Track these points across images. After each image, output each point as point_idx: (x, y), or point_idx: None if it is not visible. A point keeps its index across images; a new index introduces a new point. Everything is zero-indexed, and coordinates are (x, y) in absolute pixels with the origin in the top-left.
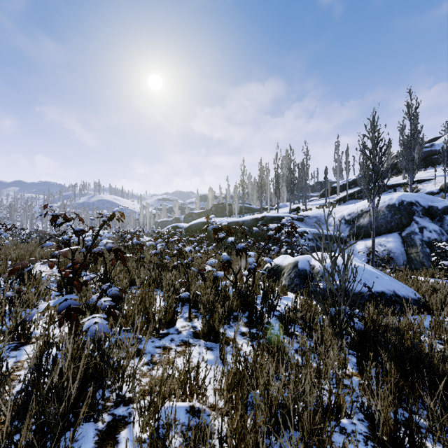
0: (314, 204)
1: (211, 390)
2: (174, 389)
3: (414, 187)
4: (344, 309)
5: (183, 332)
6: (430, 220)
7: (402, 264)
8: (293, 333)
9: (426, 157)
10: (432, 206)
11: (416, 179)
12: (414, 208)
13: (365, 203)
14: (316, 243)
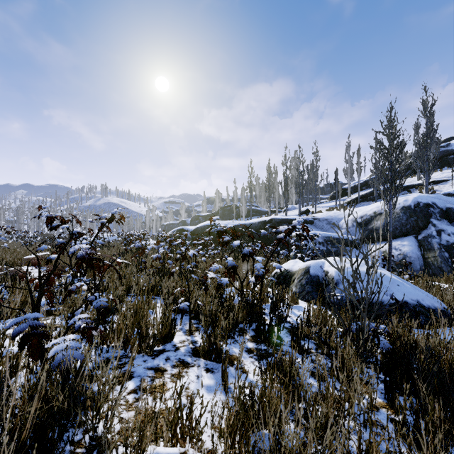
0: (324, 207)
1: (208, 429)
2: (162, 431)
3: (429, 188)
4: (368, 325)
5: (181, 348)
6: (449, 222)
7: (419, 269)
8: (307, 351)
9: (442, 157)
10: (450, 208)
11: (432, 180)
12: (431, 210)
13: (379, 205)
14: (327, 246)
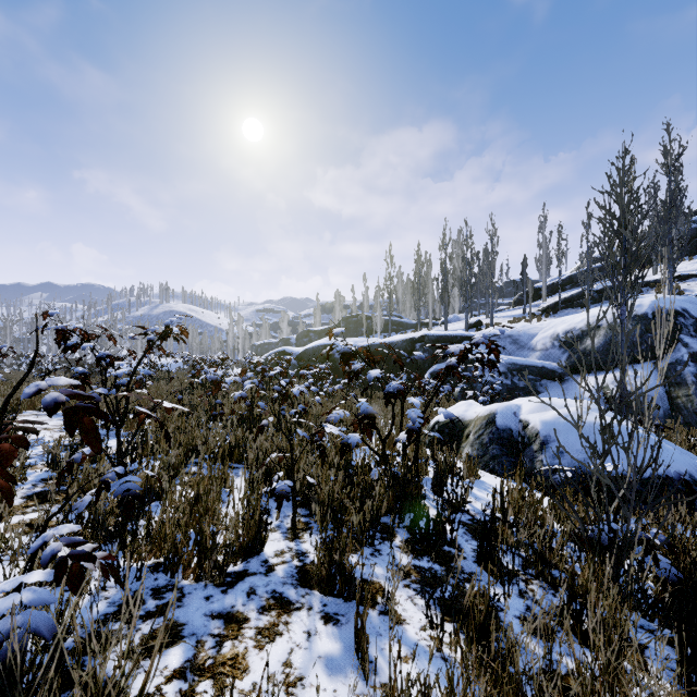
0: (505, 316)
1: None
2: None
3: (673, 287)
4: (635, 531)
5: (278, 568)
6: None
7: (662, 416)
8: (511, 575)
9: (692, 238)
10: None
11: (677, 274)
12: (681, 320)
13: (594, 313)
14: (512, 379)
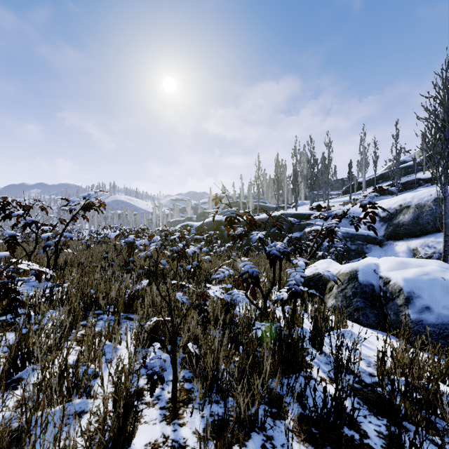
0: (337, 202)
1: None
2: None
3: None
4: None
5: None
6: None
7: None
8: None
9: None
10: None
11: None
12: None
13: (405, 197)
14: (346, 243)
